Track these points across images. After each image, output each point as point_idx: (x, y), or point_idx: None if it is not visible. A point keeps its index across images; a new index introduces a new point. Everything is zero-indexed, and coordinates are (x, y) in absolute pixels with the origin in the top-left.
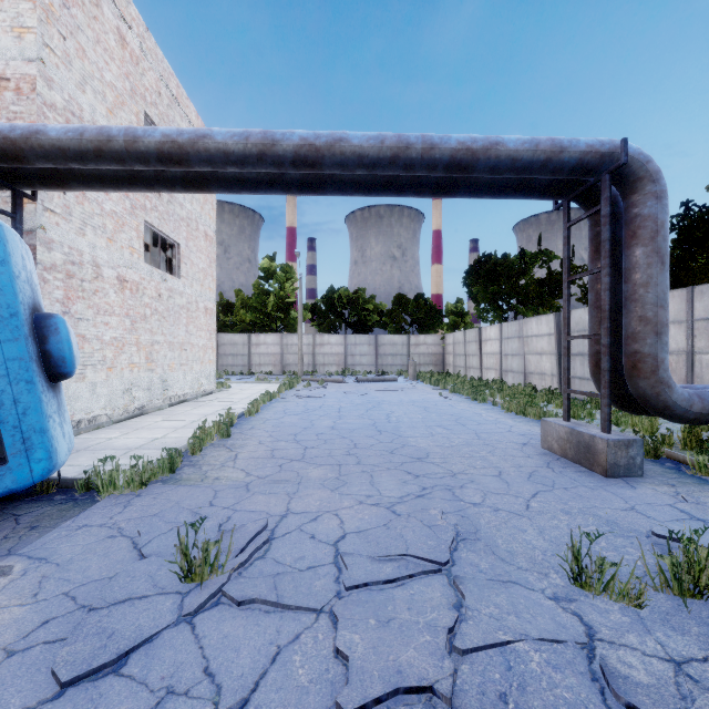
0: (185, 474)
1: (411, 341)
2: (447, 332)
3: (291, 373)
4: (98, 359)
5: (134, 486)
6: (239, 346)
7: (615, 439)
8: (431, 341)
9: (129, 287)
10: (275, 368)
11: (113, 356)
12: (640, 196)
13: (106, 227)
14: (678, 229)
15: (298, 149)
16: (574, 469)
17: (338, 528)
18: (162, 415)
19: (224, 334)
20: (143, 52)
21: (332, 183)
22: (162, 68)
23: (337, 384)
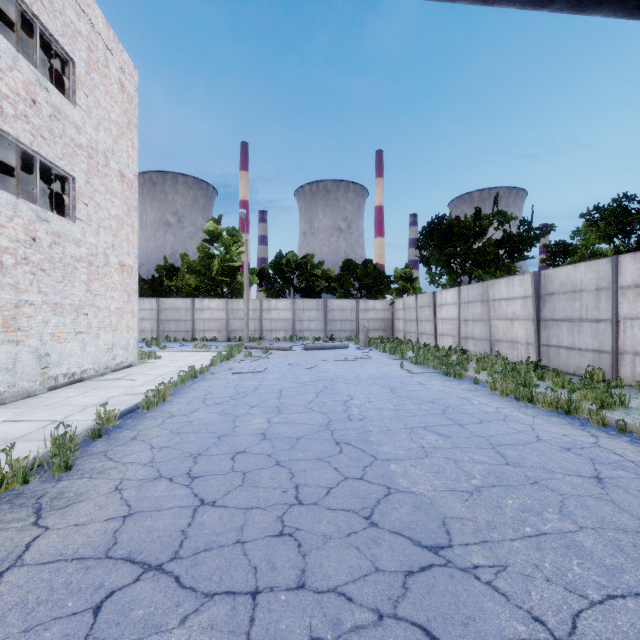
0: None
1: (360, 307)
2: (395, 298)
3: (237, 340)
4: None
5: None
6: (182, 311)
7: None
8: (380, 307)
9: None
10: (220, 334)
11: None
12: None
13: None
14: None
15: None
16: None
17: None
18: (18, 409)
19: (165, 298)
20: None
21: None
22: None
23: (283, 353)
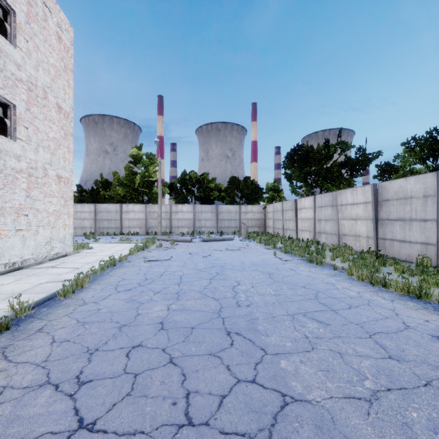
0: None
1: (242, 210)
2: (267, 204)
3: (153, 234)
4: None
5: None
6: (113, 213)
7: None
8: (256, 210)
9: None
10: (141, 229)
11: None
12: None
13: None
14: None
15: None
16: None
17: None
18: None
19: (100, 203)
20: None
21: None
22: None
23: (185, 244)
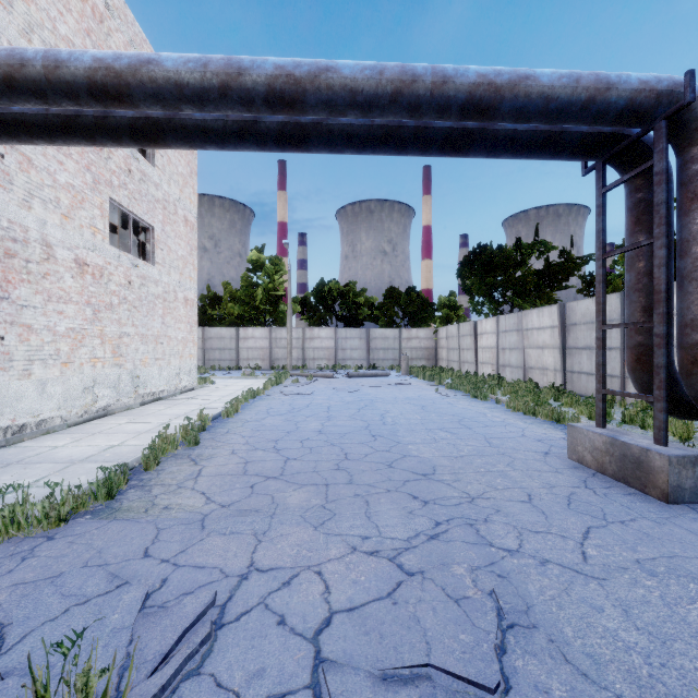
0: (127, 501)
1: (403, 335)
2: (439, 326)
3: (280, 368)
4: (49, 353)
5: (47, 524)
6: (227, 340)
7: (678, 454)
8: (423, 335)
9: (90, 272)
10: (263, 362)
11: (69, 349)
12: None
13: (61, 202)
14: None
15: (272, 80)
16: (620, 490)
17: (321, 603)
18: (129, 416)
19: (211, 327)
20: (109, 10)
21: (318, 135)
22: (132, 31)
23: (327, 380)
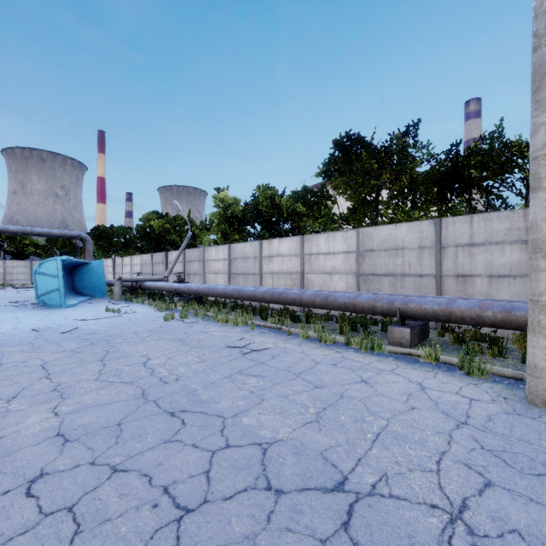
0: None
1: None
2: None
3: None
4: None
5: None
6: None
7: None
8: None
9: None
10: None
11: None
12: (87, 244)
13: None
14: (141, 237)
15: None
16: None
17: (8, 301)
18: None
19: None
20: None
21: (4, 232)
22: None
23: None
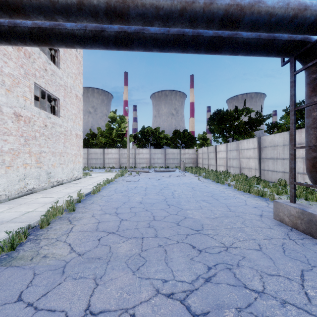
0: (22, 251)
1: (181, 152)
2: (198, 148)
3: (124, 167)
4: None
5: None
6: (98, 154)
7: None
8: (191, 152)
9: (23, 119)
10: (116, 165)
11: (11, 159)
12: None
13: (5, 82)
14: None
15: None
16: (310, 240)
17: None
18: (43, 194)
19: (91, 148)
20: None
21: (138, 39)
22: None
23: (145, 173)
